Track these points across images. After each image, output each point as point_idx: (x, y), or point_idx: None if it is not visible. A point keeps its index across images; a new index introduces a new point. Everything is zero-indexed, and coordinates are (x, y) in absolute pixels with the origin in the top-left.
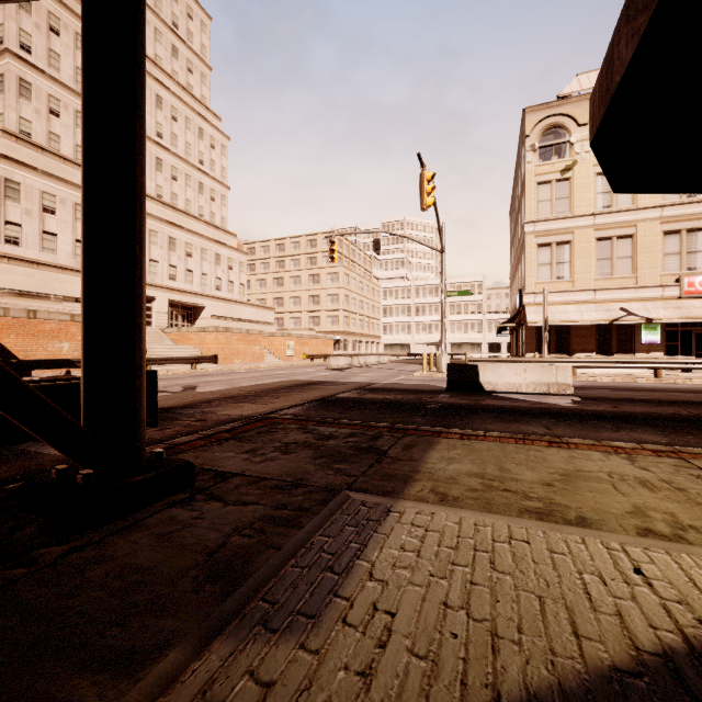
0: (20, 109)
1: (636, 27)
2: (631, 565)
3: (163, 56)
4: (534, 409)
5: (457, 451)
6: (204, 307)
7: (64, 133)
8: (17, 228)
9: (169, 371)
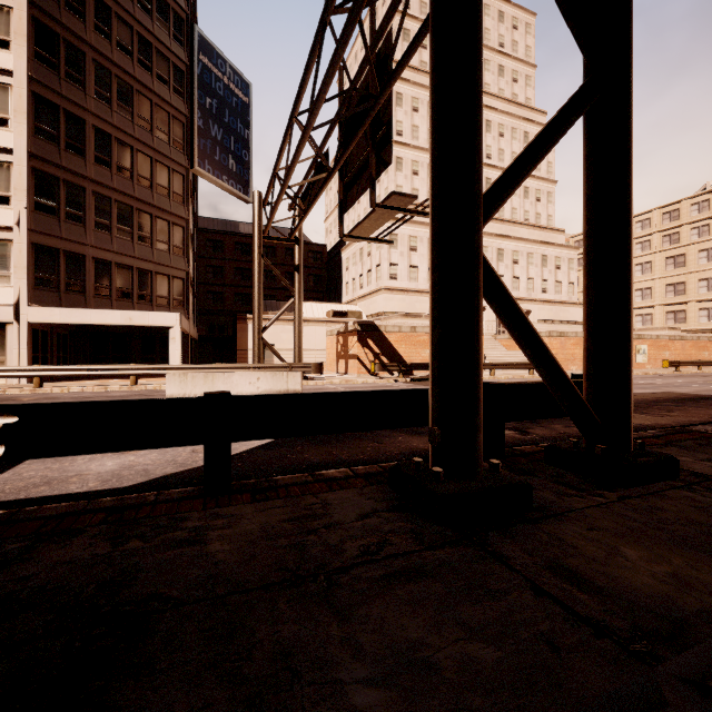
0: (396, 180)
1: None
2: None
3: (491, 81)
4: None
5: None
6: (529, 312)
7: (420, 186)
8: (395, 267)
9: (508, 375)
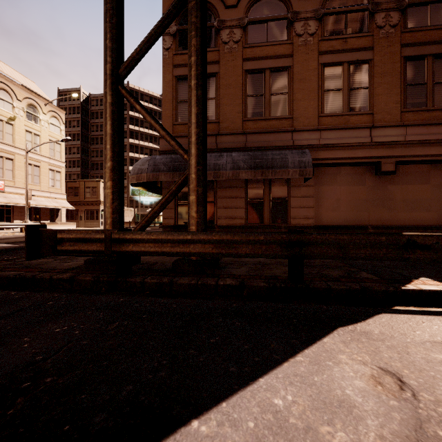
0: None
1: (167, 179)
2: None
3: None
4: (20, 247)
5: None
6: None
7: None
8: None
9: None
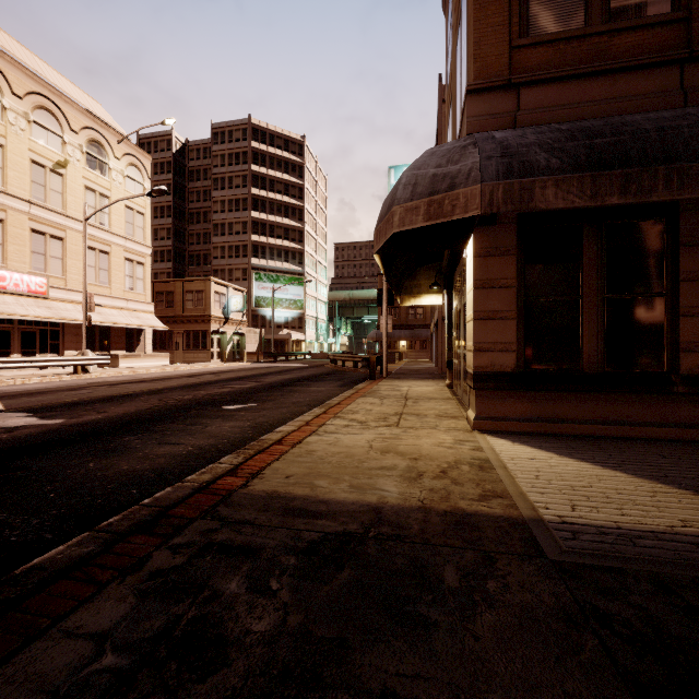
0: None
1: (570, 199)
2: (526, 459)
3: None
4: (53, 435)
5: (320, 482)
6: None
7: None
8: None
9: None
